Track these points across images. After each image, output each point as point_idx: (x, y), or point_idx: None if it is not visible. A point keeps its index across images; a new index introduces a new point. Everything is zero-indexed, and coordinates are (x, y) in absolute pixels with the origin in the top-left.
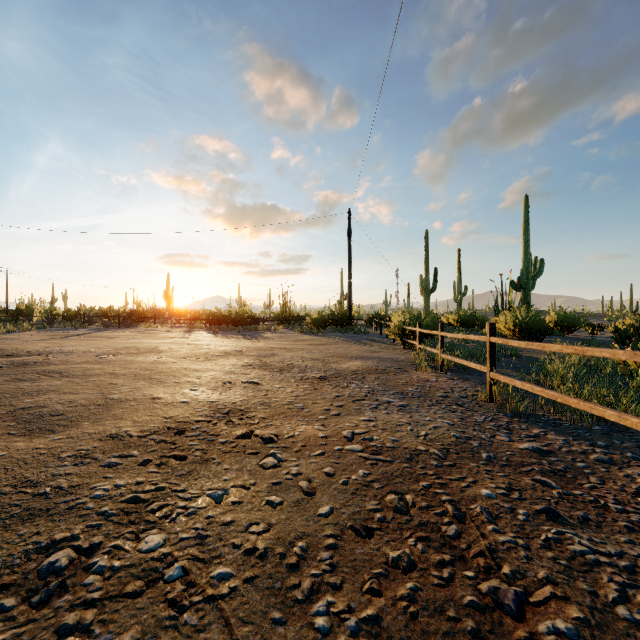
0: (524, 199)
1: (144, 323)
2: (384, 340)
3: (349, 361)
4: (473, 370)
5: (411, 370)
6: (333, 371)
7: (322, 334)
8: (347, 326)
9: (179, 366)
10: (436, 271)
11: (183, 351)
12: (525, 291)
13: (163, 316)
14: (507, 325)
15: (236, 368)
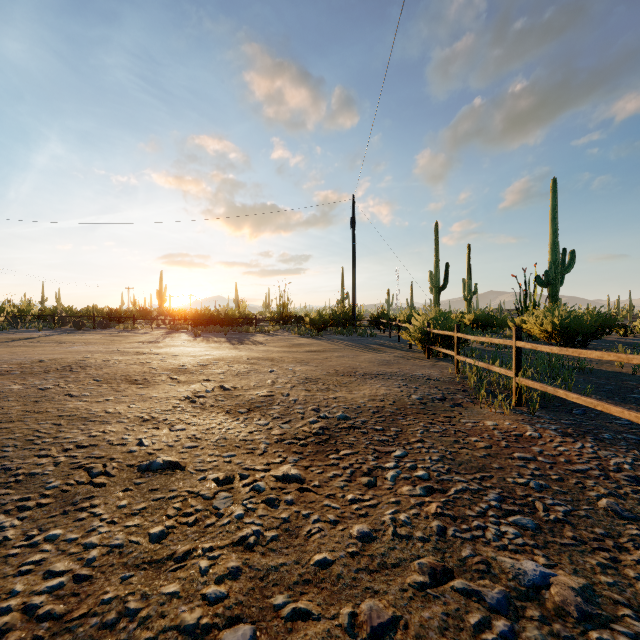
0: (552, 183)
1: (122, 324)
2: (396, 345)
3: (363, 383)
4: (559, 400)
5: (467, 403)
6: (341, 411)
7: (322, 337)
8: (350, 327)
9: (58, 407)
10: (447, 266)
11: (116, 367)
12: (553, 287)
13: (151, 316)
14: (544, 327)
15: (169, 407)
